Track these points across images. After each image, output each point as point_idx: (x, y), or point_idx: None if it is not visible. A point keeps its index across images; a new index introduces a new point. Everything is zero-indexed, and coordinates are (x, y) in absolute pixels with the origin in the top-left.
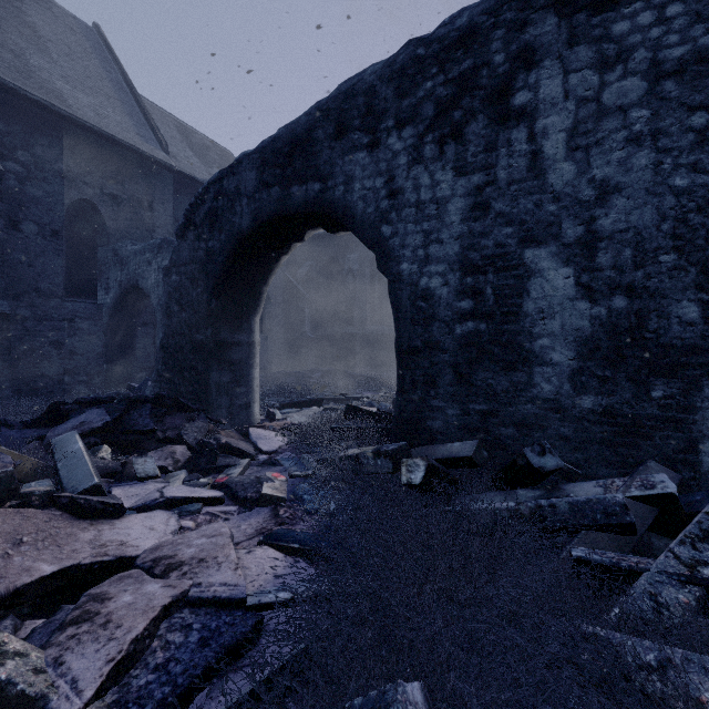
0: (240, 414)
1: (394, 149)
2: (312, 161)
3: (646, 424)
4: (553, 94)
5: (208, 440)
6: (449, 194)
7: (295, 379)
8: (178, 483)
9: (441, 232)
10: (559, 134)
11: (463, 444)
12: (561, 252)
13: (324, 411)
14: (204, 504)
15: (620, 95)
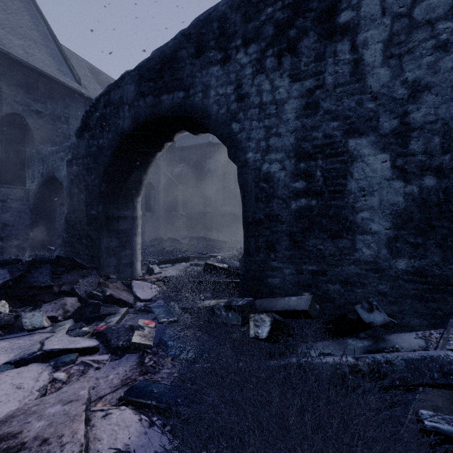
0: (126, 270)
1: (242, 62)
2: (178, 74)
3: (452, 283)
4: (372, 12)
5: (97, 292)
6: (285, 96)
7: (171, 243)
8: (62, 333)
9: (279, 127)
10: (377, 45)
11: (299, 299)
12: (378, 141)
13: (190, 266)
14: (80, 354)
15: (429, 11)
